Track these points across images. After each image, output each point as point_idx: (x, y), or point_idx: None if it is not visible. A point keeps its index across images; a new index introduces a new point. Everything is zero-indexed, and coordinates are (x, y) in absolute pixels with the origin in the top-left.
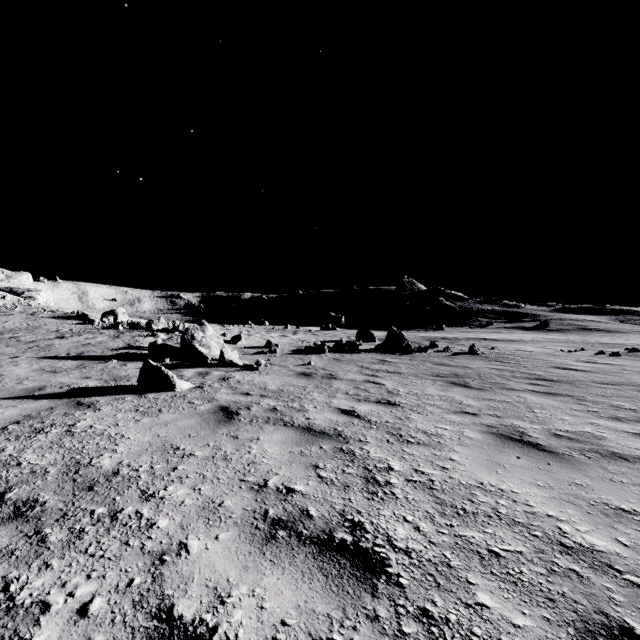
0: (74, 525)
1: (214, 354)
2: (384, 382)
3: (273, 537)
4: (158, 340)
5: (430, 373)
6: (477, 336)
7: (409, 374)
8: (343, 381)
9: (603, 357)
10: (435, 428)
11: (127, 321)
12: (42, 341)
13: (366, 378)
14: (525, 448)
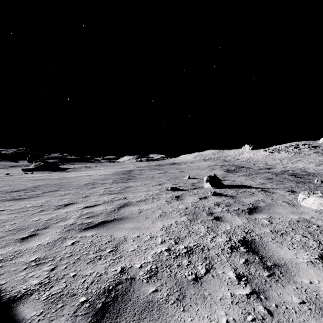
0: (203, 208)
1: None
2: None
3: (181, 199)
4: None
5: None
6: None
7: None
8: None
9: None
10: (108, 198)
11: None
12: None
13: None
14: (121, 193)
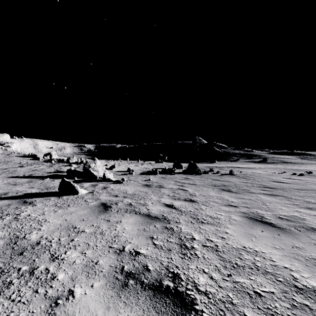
0: (6, 279)
1: (100, 175)
2: (187, 189)
3: (126, 285)
4: (72, 168)
5: (211, 184)
6: (232, 166)
7: (200, 185)
8: (166, 189)
9: (295, 176)
10: (216, 214)
11: (56, 158)
12: (11, 168)
13: (178, 187)
14: (265, 225)
